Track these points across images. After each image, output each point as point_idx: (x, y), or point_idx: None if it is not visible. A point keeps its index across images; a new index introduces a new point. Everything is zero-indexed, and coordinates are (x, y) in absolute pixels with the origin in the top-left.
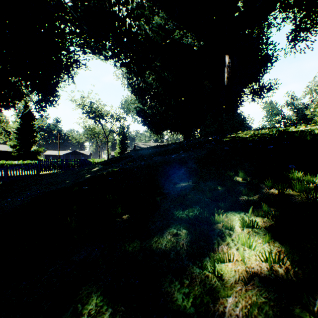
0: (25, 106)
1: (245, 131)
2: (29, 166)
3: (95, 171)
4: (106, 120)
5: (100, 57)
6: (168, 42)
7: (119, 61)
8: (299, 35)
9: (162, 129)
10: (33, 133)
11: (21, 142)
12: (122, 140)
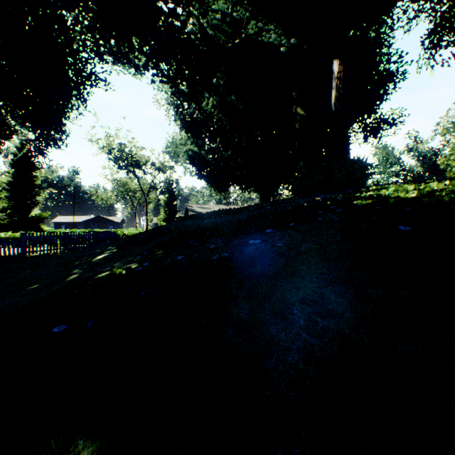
0: (21, 149)
1: (387, 186)
2: (3, 245)
3: (94, 264)
4: (144, 171)
5: (131, 72)
6: (238, 43)
7: (158, 75)
8: (441, 38)
9: (228, 185)
10: (33, 190)
11: (14, 204)
12: (169, 201)
